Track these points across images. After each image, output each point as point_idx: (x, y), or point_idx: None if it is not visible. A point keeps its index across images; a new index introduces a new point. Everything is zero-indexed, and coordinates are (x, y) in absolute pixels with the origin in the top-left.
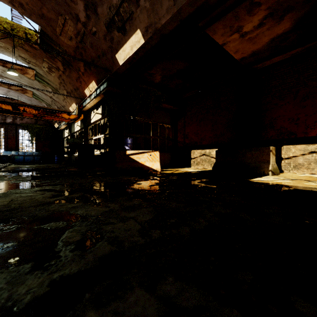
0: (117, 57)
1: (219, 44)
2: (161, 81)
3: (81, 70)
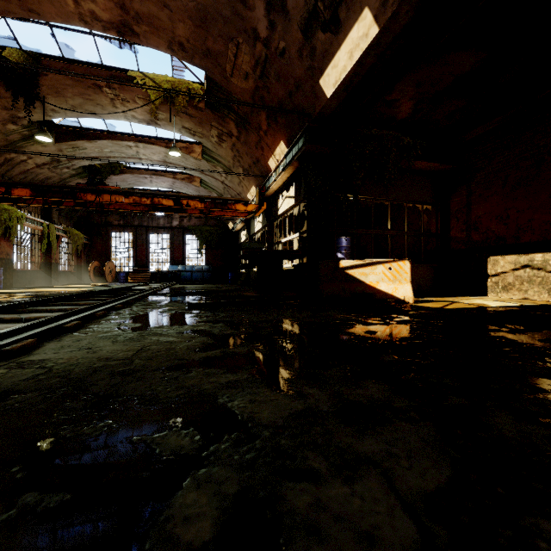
0: (322, 83)
1: None
2: (412, 113)
3: (262, 127)
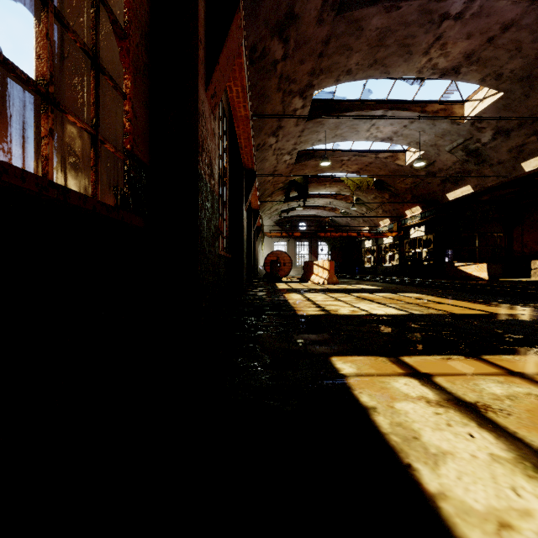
0: (447, 195)
1: None
2: (489, 198)
3: (407, 199)
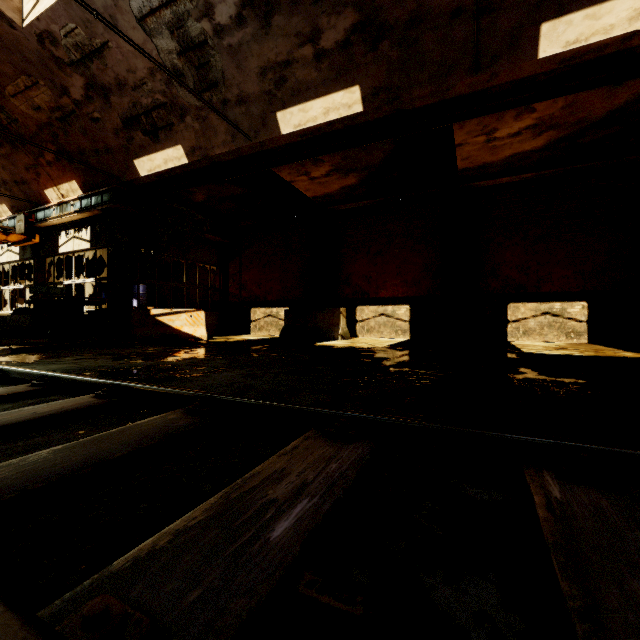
0: (137, 164)
1: (287, 181)
2: (204, 201)
3: (46, 156)
